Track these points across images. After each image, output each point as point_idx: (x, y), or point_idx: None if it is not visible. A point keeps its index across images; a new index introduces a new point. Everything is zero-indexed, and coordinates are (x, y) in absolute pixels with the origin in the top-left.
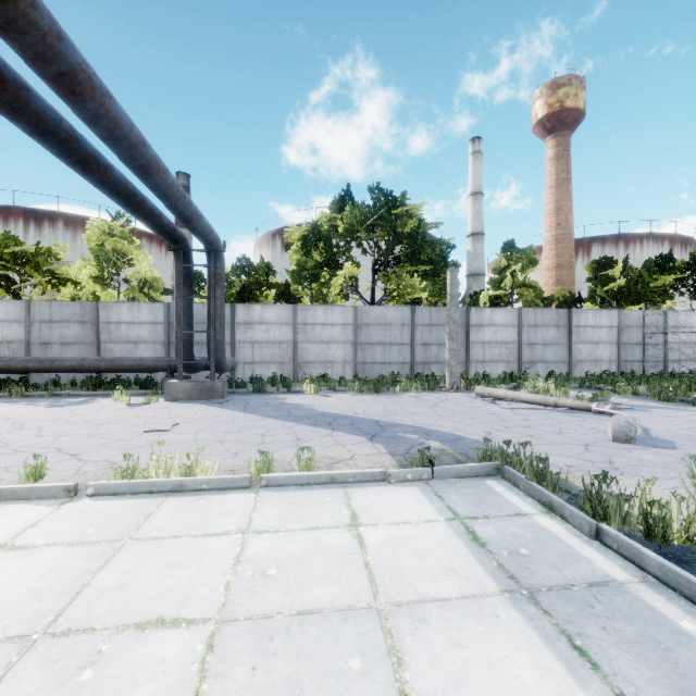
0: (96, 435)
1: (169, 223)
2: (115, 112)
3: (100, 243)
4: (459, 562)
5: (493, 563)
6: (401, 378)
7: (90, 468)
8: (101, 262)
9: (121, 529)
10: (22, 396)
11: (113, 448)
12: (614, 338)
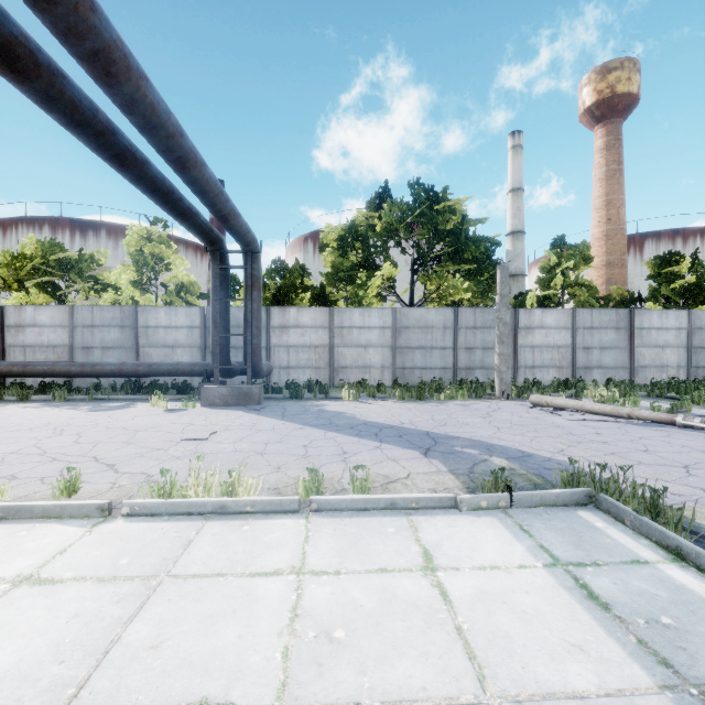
0: (133, 443)
1: (206, 223)
2: (152, 97)
3: (139, 248)
4: (582, 633)
5: (630, 638)
6: (444, 385)
7: (126, 481)
8: (140, 267)
9: (157, 561)
10: (65, 400)
11: (150, 458)
12: (684, 341)
